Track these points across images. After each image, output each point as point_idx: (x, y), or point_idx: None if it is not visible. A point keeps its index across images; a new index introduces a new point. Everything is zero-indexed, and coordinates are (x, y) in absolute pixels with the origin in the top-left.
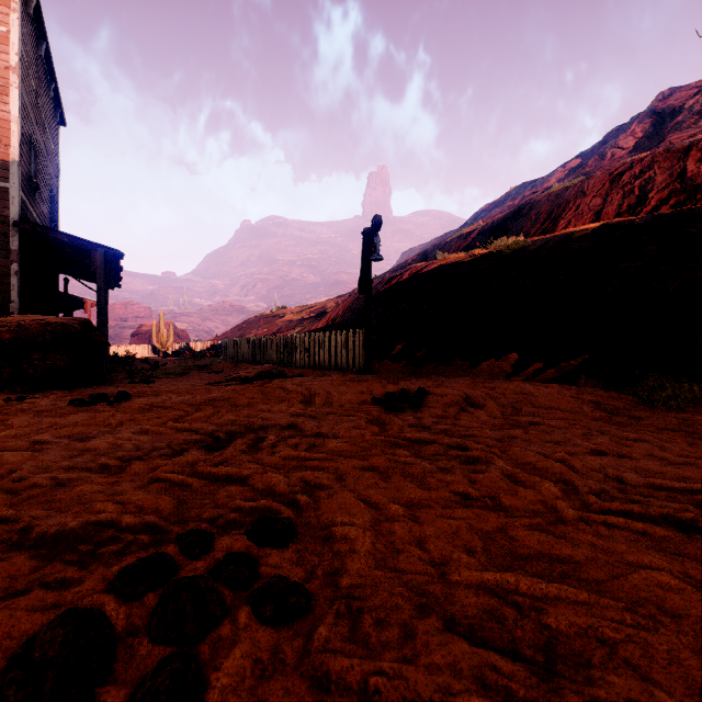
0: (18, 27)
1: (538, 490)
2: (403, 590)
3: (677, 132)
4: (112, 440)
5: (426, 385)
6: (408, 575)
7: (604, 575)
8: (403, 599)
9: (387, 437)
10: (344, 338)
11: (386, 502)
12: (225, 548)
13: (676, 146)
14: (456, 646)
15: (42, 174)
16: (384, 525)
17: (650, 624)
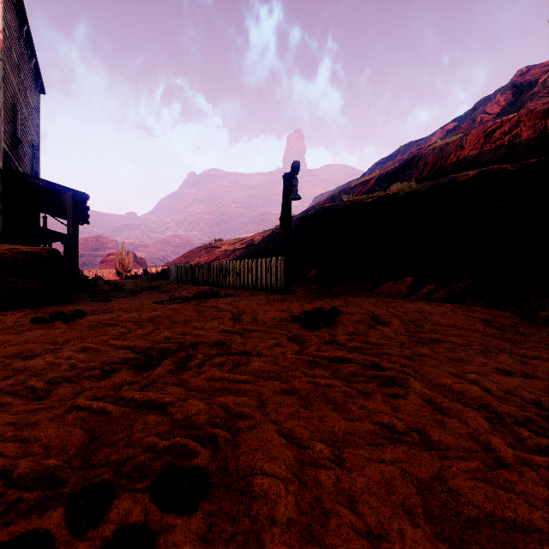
0: (1, 10)
1: (465, 421)
2: None
3: (533, 100)
4: (50, 359)
5: (337, 304)
6: None
7: None
8: None
9: (306, 355)
10: (268, 264)
11: (309, 438)
12: (120, 516)
13: (538, 108)
14: None
15: (24, 132)
16: (308, 473)
17: None
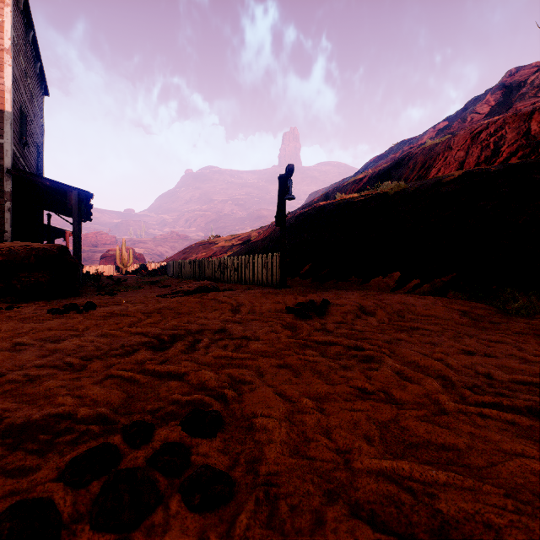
0: (10, 18)
1: (422, 385)
2: (313, 477)
3: (521, 101)
4: (78, 342)
5: (328, 297)
6: (317, 462)
7: (484, 462)
8: (313, 486)
9: (298, 339)
10: (265, 260)
11: (298, 396)
12: (162, 438)
13: (522, 111)
14: (362, 533)
15: (30, 133)
16: (297, 417)
17: (530, 510)
